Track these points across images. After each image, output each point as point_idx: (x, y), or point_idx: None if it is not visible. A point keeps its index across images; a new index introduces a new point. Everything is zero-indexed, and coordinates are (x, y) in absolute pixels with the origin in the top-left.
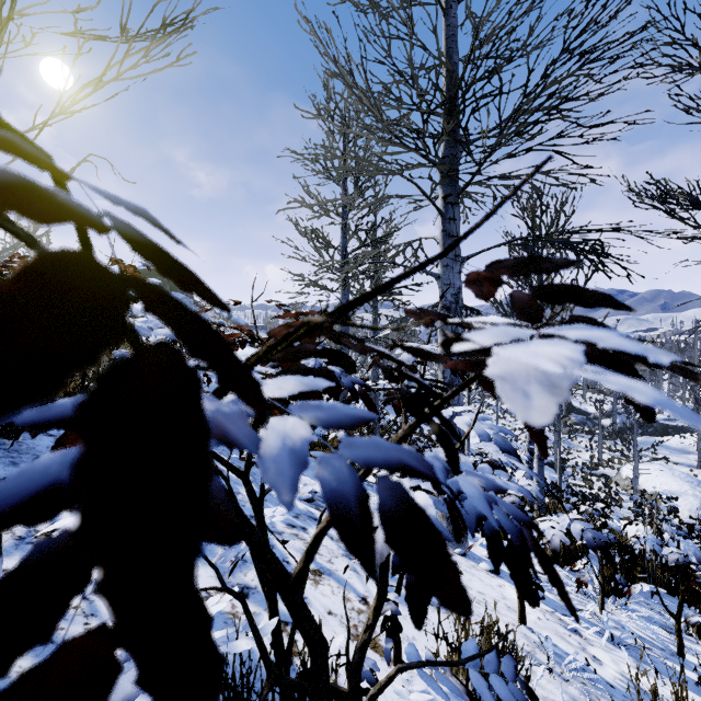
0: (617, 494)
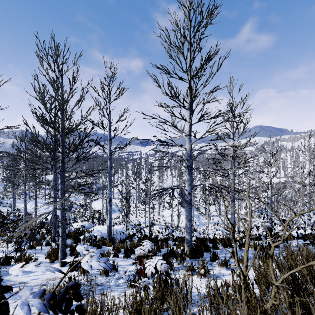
0: (85, 214)
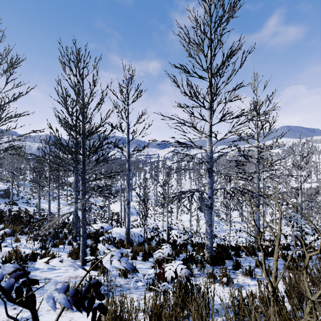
0: (104, 216)
